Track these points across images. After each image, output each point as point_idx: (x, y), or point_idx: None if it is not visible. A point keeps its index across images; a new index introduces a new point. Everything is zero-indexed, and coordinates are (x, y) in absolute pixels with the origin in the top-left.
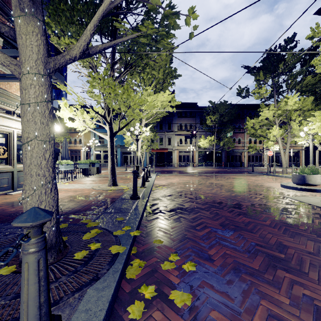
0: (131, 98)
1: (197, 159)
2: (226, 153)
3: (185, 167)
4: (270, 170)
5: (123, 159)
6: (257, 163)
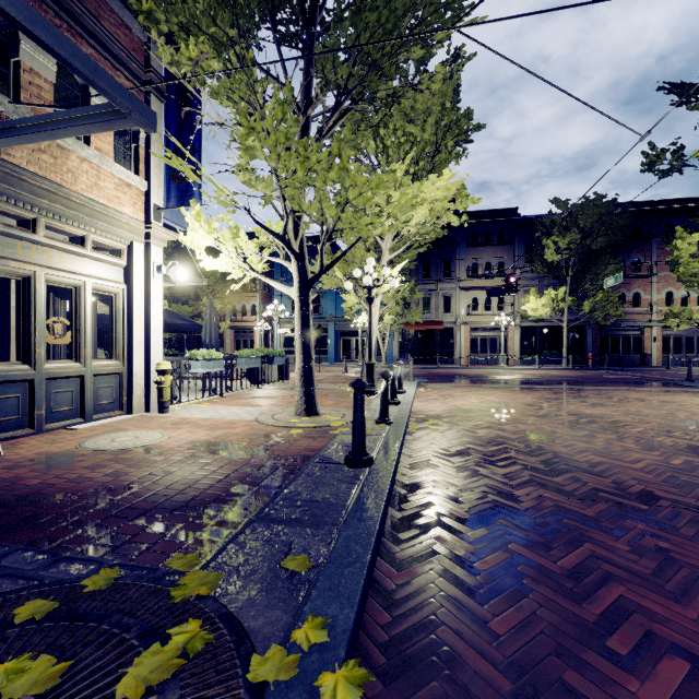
0: (349, 176)
1: (517, 347)
2: (599, 332)
3: (488, 365)
4: None
5: (341, 347)
6: (692, 356)
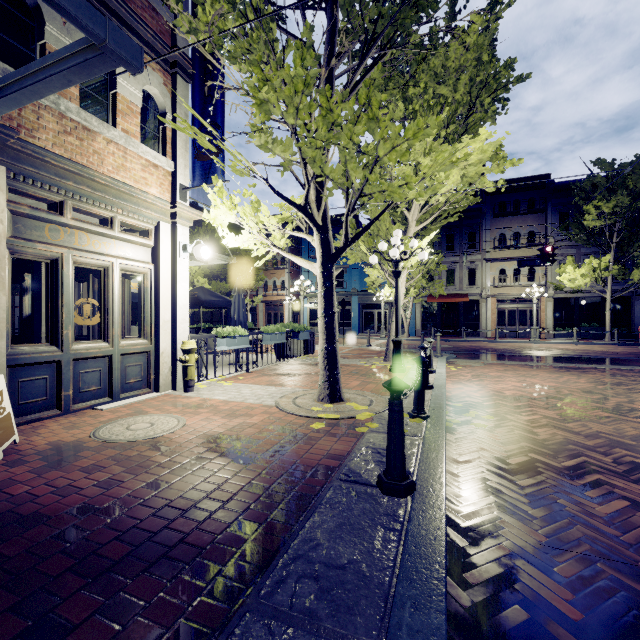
0: (380, 127)
1: (550, 320)
2: None
3: (517, 339)
4: None
5: (364, 320)
6: None
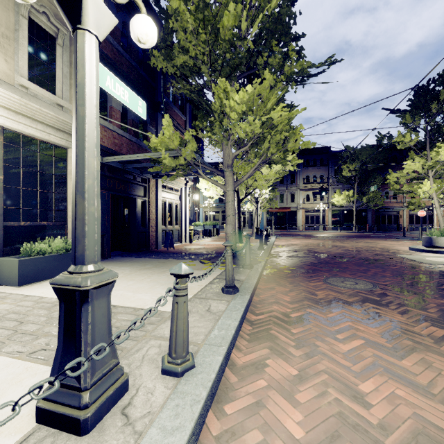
0: (256, 174)
1: (330, 221)
2: (375, 212)
3: (314, 230)
4: (421, 234)
5: None
6: (425, 226)
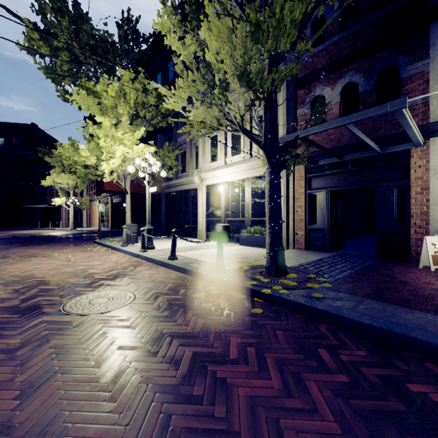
0: None
1: None
2: None
3: None
4: None
5: None
6: None
